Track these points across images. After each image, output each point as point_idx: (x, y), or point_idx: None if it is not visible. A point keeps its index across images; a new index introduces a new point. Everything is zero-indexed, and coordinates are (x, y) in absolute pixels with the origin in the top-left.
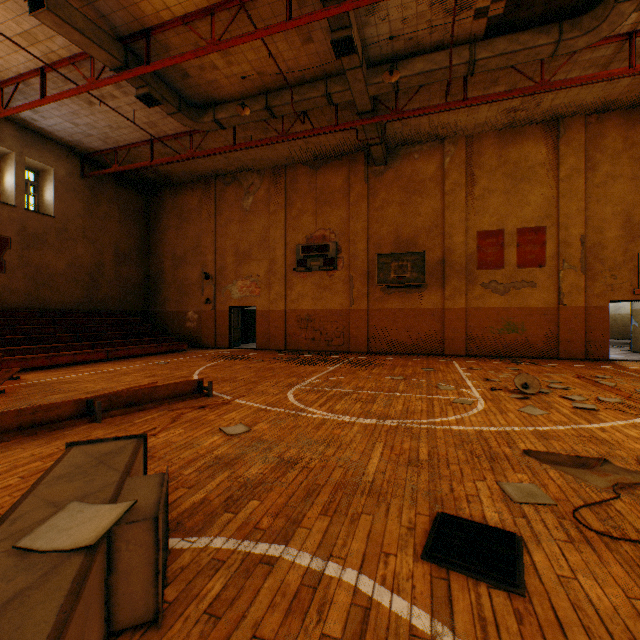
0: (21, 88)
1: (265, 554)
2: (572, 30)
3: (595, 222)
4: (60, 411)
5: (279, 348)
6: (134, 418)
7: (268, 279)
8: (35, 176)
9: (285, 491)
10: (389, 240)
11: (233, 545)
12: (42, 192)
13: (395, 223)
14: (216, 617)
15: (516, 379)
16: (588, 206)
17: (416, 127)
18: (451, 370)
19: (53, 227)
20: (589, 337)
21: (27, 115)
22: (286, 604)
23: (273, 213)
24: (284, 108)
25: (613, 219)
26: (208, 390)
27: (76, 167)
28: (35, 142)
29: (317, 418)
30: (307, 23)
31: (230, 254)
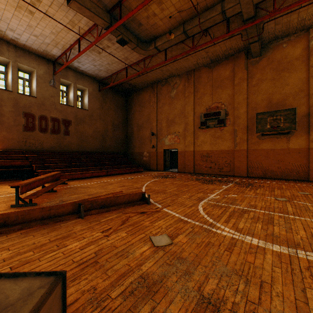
0: (72, 52)
1: None
2: None
3: None
4: (64, 209)
5: (190, 172)
6: (101, 217)
7: (184, 134)
8: (81, 93)
9: None
10: (263, 104)
11: None
12: (83, 99)
13: (267, 93)
14: None
15: None
16: None
17: (286, 23)
18: None
19: (87, 114)
20: None
21: (76, 65)
22: None
23: (187, 97)
24: (194, 29)
25: None
26: (147, 200)
27: (96, 87)
28: (80, 77)
29: (226, 236)
30: None
31: (164, 122)
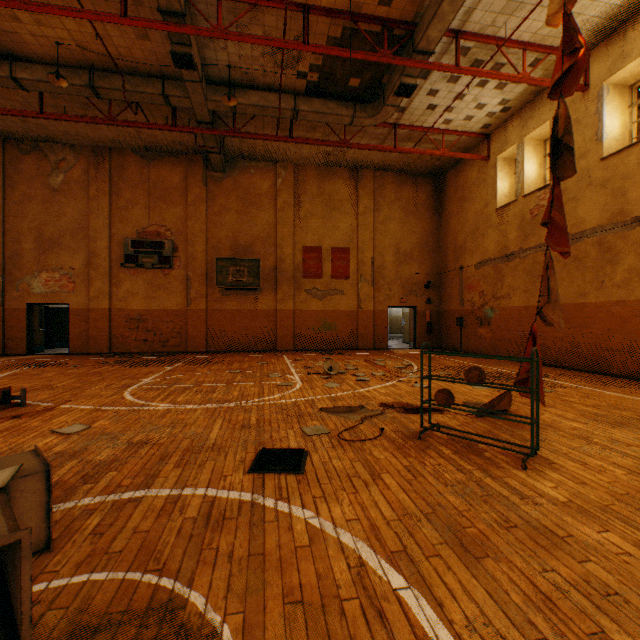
0: None
1: (132, 497)
2: (362, 112)
3: (380, 249)
4: None
5: (102, 352)
6: None
7: (87, 273)
8: None
9: (140, 461)
10: (228, 245)
11: (101, 499)
12: None
13: (234, 229)
14: (101, 534)
15: (325, 364)
16: (376, 237)
17: (253, 146)
18: (281, 362)
19: None
20: (377, 332)
21: None
22: (156, 514)
23: (94, 198)
24: (113, 93)
25: (390, 248)
26: (20, 399)
27: None
28: None
29: (161, 409)
30: (146, 27)
31: (29, 239)
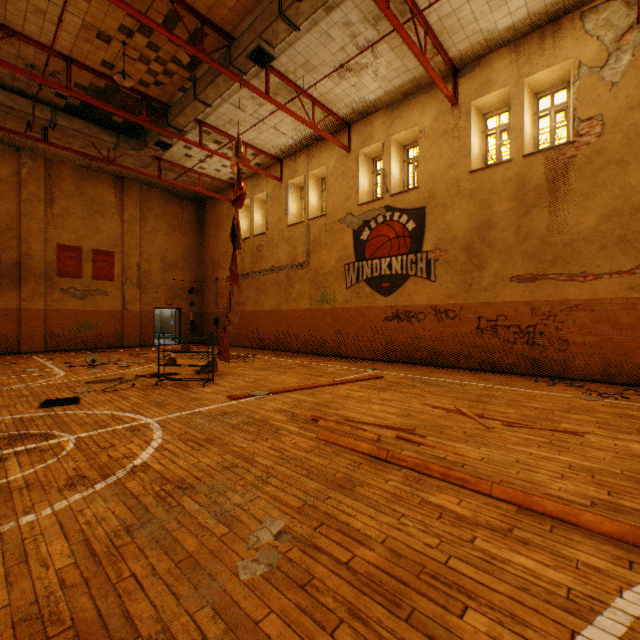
0: None
1: None
2: (126, 143)
3: (147, 256)
4: None
5: None
6: None
7: None
8: None
9: None
10: None
11: None
12: None
13: None
14: None
15: (89, 358)
16: (143, 244)
17: None
18: (34, 361)
19: None
20: (144, 331)
21: None
22: None
23: None
24: None
25: (157, 256)
26: None
27: None
28: None
29: None
30: None
31: None
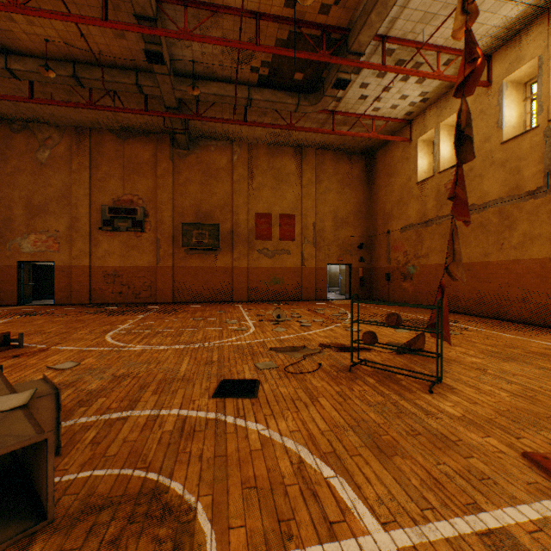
0: None
1: (120, 416)
2: (305, 101)
3: (321, 215)
4: None
5: (83, 302)
6: None
7: (70, 235)
8: None
9: (124, 390)
10: (192, 211)
11: (95, 418)
12: None
13: (196, 198)
14: (98, 443)
15: (274, 313)
16: (317, 205)
17: (213, 128)
18: (237, 311)
19: None
20: (318, 286)
21: None
22: (140, 428)
23: (76, 171)
24: (94, 82)
25: (329, 215)
26: (19, 342)
27: None
28: None
29: (138, 350)
30: (123, 29)
31: (19, 206)
